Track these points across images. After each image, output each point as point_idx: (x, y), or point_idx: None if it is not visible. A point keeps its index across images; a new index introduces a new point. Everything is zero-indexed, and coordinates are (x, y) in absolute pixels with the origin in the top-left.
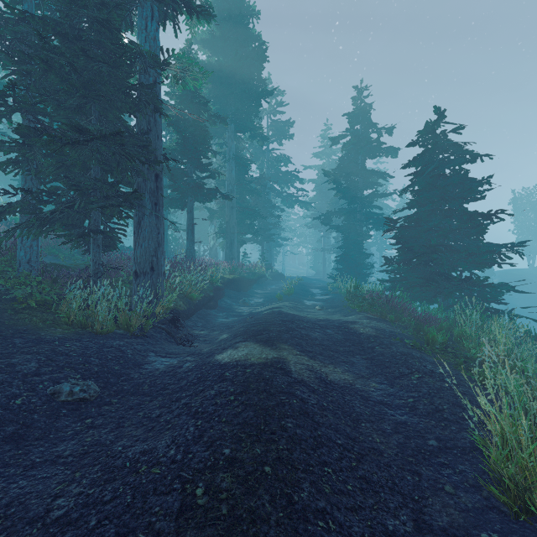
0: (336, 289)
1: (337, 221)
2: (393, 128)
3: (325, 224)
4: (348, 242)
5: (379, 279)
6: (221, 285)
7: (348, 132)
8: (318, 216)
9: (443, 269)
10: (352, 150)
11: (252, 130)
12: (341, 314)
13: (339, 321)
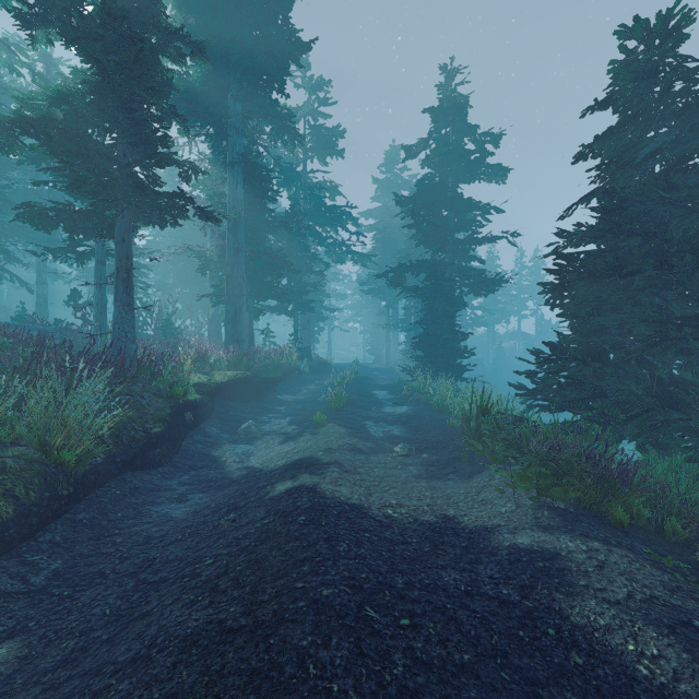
0: (419, 394)
1: (409, 283)
2: (501, 135)
3: (397, 284)
4: (433, 313)
5: (513, 385)
6: (198, 398)
7: (432, 138)
8: (384, 273)
9: (694, 374)
10: (438, 168)
11: (275, 120)
12: (464, 480)
13: (494, 548)
